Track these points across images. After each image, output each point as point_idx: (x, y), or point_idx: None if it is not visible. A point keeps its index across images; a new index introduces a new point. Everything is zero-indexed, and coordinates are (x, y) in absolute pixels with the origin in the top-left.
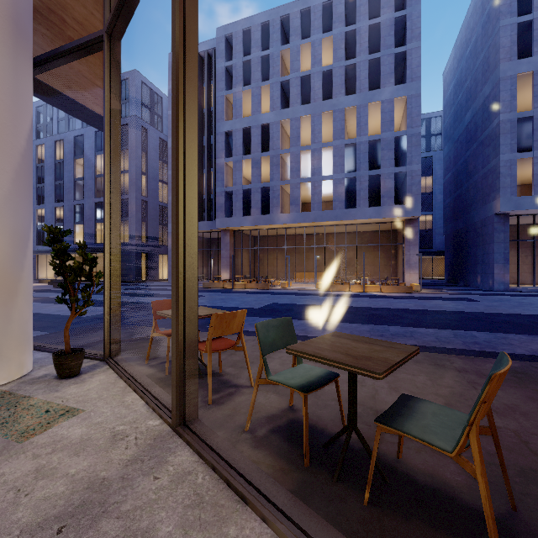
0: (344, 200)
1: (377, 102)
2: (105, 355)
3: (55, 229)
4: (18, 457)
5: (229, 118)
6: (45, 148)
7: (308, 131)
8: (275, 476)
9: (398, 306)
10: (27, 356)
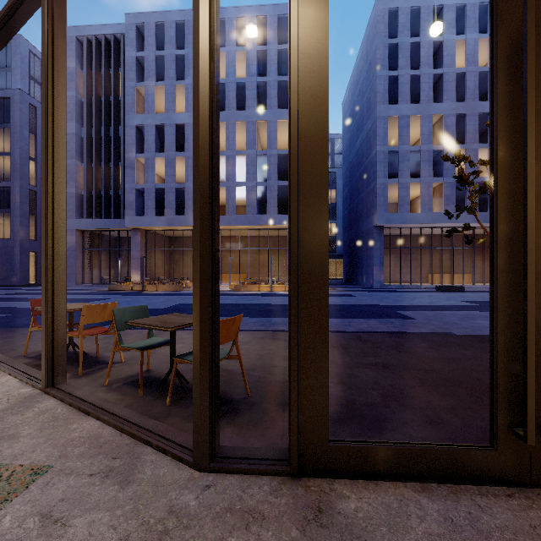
0: (256, 206)
1: (285, 120)
2: None
3: None
4: None
5: (140, 111)
6: None
7: (224, 137)
8: (116, 402)
9: None
10: None
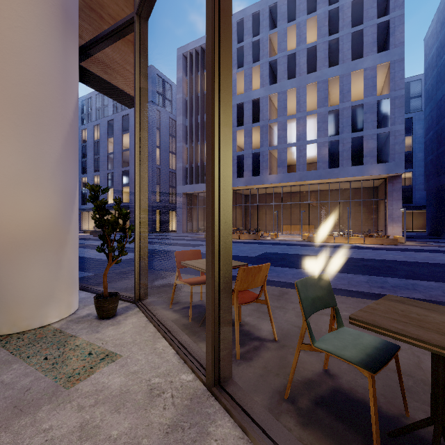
0: (327, 161)
1: (360, 70)
2: (135, 298)
3: (96, 187)
4: (65, 407)
5: None
6: (87, 131)
7: (293, 102)
8: None
9: (387, 257)
10: (74, 297)
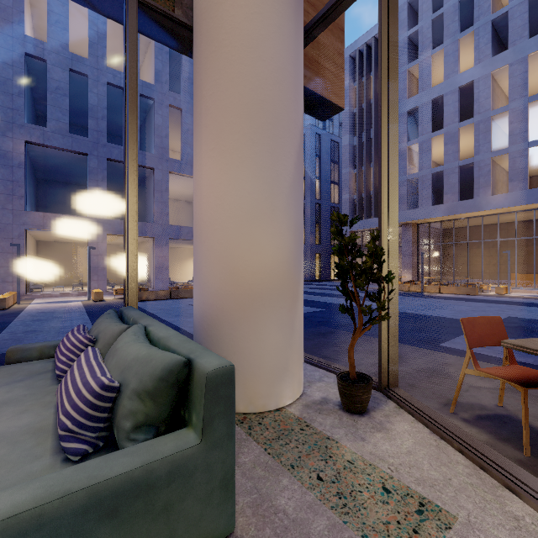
0: None
1: None
2: (381, 383)
3: (344, 216)
4: None
5: (411, 94)
6: None
7: None
8: None
9: None
10: (302, 371)
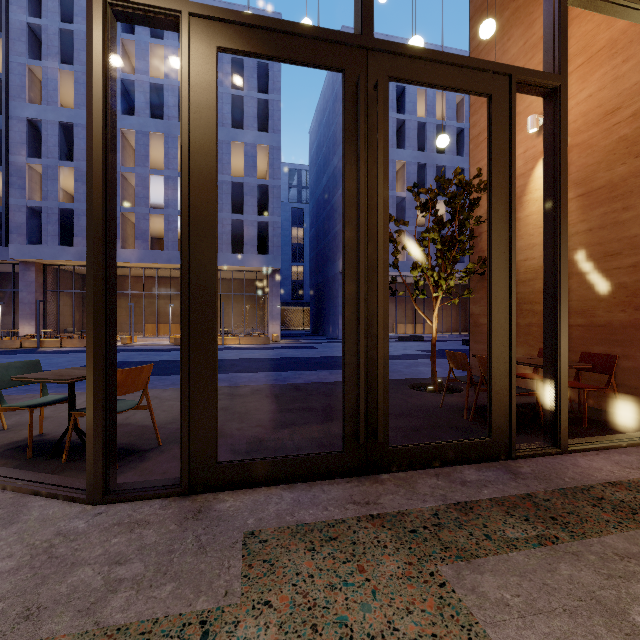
0: None
1: (241, 142)
2: None
3: None
4: None
5: (34, 99)
6: None
7: (162, 151)
8: None
9: (243, 356)
10: None
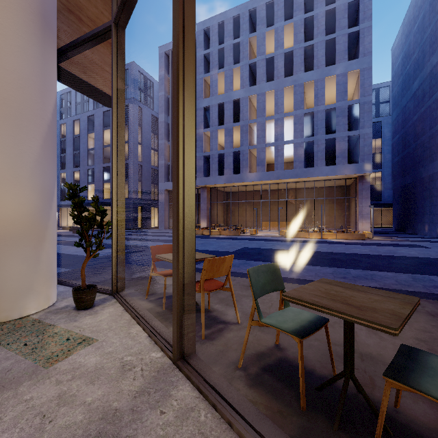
0: (303, 160)
1: (333, 76)
2: (113, 290)
3: (74, 185)
4: (44, 382)
5: (206, 96)
6: (67, 126)
7: (272, 104)
8: (274, 419)
9: (354, 251)
10: (52, 290)
